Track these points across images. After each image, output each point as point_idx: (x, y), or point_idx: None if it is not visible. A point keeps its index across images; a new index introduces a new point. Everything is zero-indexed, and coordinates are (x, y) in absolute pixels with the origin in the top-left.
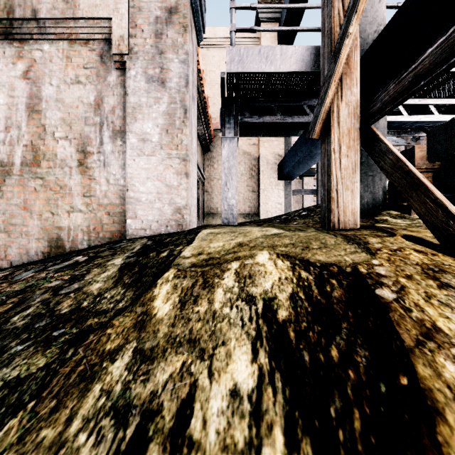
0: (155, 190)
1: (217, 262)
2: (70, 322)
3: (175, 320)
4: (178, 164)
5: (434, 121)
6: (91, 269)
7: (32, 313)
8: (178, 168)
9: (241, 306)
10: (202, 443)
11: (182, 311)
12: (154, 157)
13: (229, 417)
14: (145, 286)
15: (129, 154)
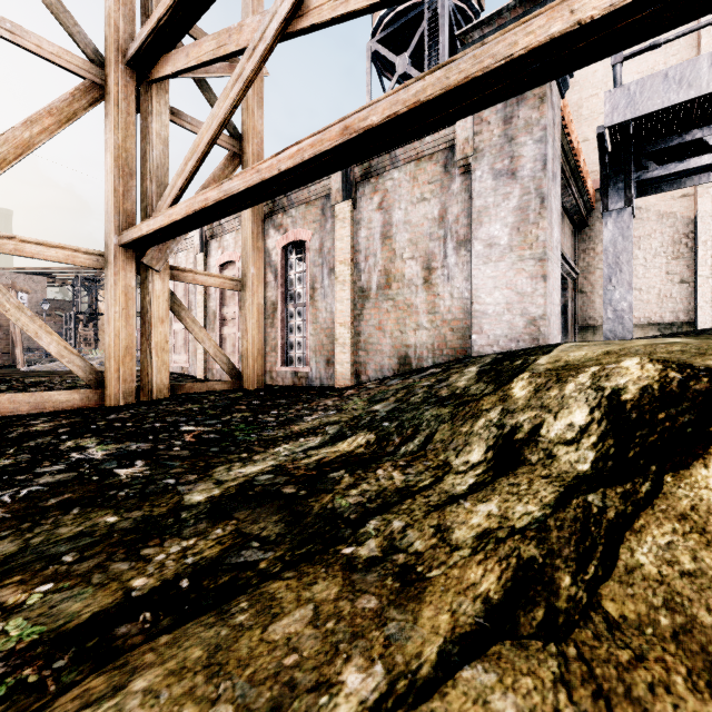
0: (503, 301)
1: (574, 367)
2: (451, 399)
3: (530, 398)
4: (532, 266)
5: None
6: (451, 375)
7: (422, 396)
8: (532, 271)
9: (589, 392)
10: (546, 435)
11: (536, 394)
12: (502, 262)
13: (564, 430)
14: (503, 382)
15: (474, 264)
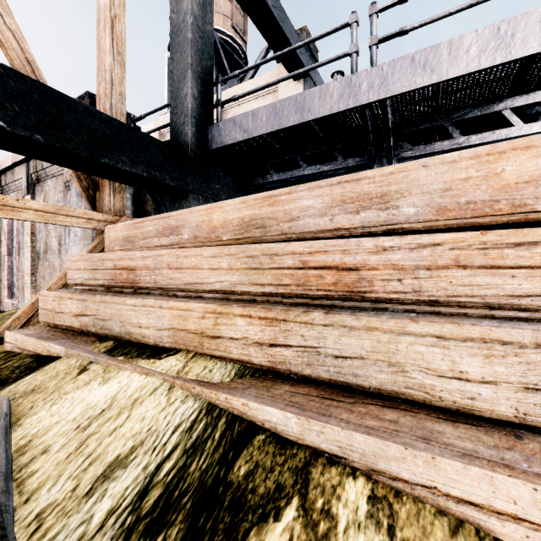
0: None
1: None
2: None
3: None
4: None
5: (336, 168)
6: None
7: None
8: None
9: None
10: None
11: None
12: (79, 246)
13: None
14: None
15: (71, 245)
